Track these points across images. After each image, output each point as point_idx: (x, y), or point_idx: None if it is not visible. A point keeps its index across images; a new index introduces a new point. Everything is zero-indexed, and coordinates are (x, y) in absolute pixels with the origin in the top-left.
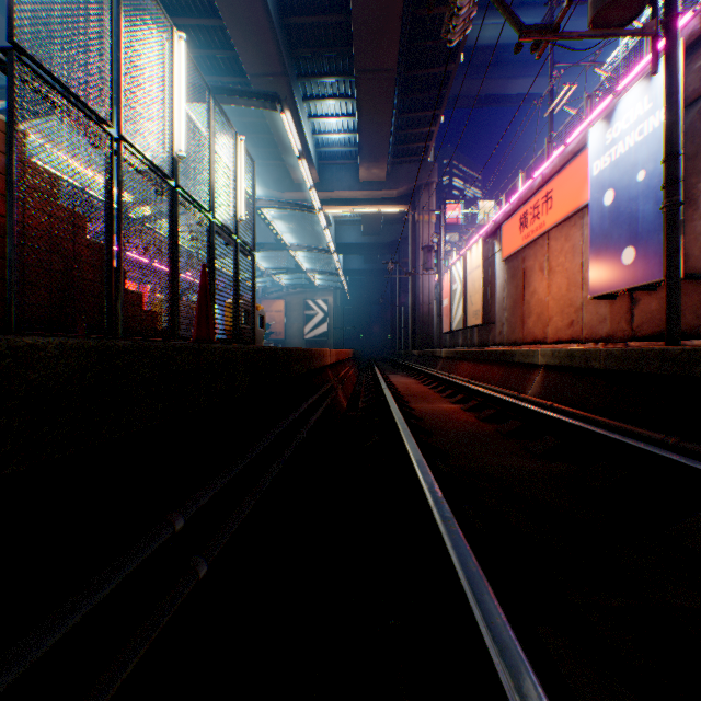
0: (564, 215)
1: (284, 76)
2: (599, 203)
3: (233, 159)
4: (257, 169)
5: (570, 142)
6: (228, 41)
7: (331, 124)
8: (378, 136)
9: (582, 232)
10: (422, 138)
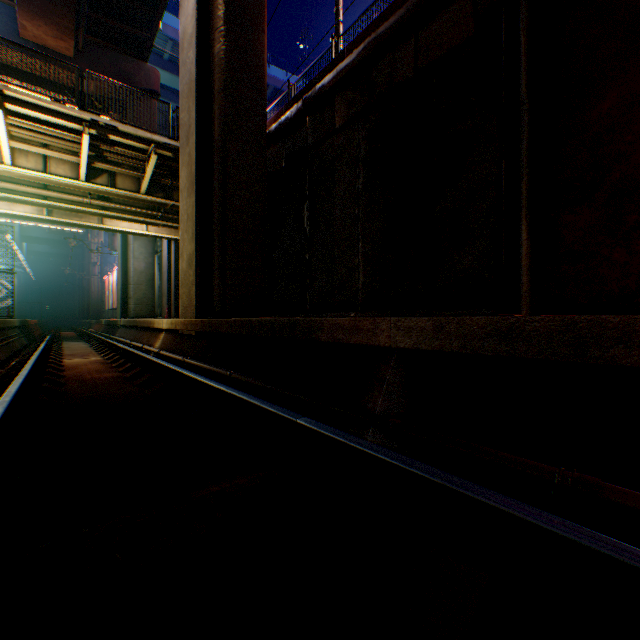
0: None
1: None
2: None
3: None
4: None
5: None
6: None
7: None
8: None
9: None
10: None
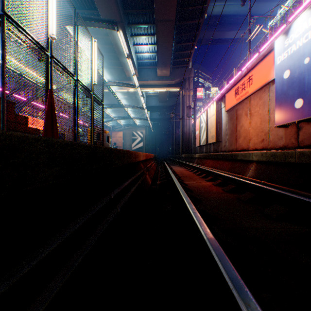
0: (259, 86)
1: (121, 23)
2: (281, 77)
3: (90, 51)
4: (110, 70)
5: (261, 51)
6: (94, 5)
7: (144, 48)
8: (166, 54)
9: (268, 95)
10: (186, 56)
